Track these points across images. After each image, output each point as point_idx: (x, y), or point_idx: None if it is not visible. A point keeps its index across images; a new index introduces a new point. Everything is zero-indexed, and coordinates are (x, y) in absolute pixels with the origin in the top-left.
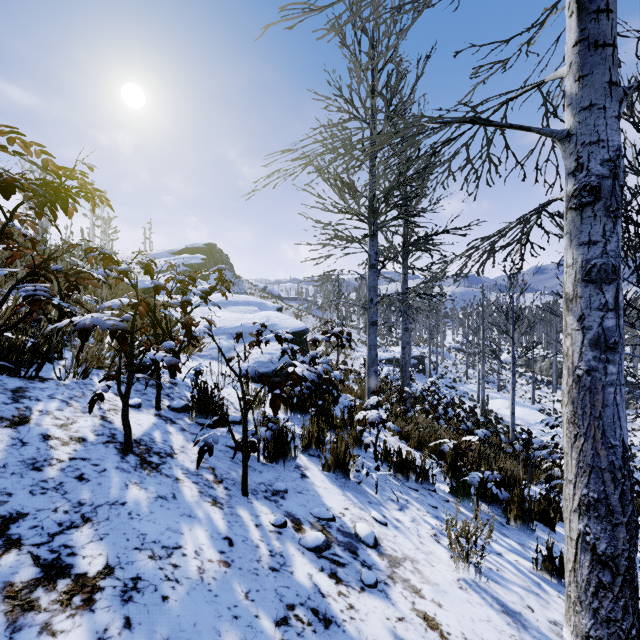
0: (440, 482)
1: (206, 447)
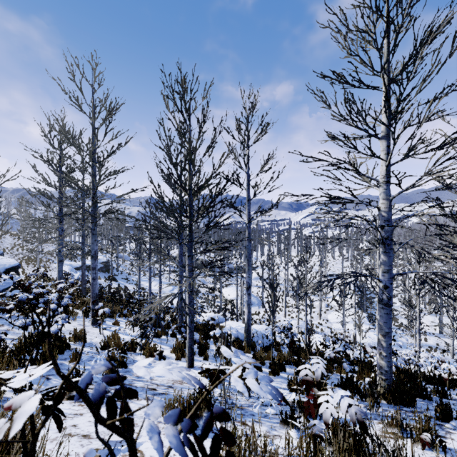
0: (81, 314)
1: (0, 314)
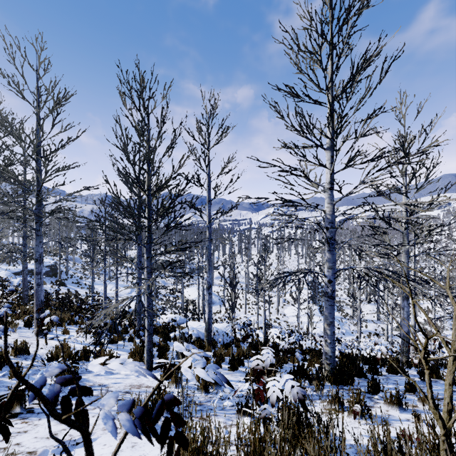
0: (22, 325)
1: None
